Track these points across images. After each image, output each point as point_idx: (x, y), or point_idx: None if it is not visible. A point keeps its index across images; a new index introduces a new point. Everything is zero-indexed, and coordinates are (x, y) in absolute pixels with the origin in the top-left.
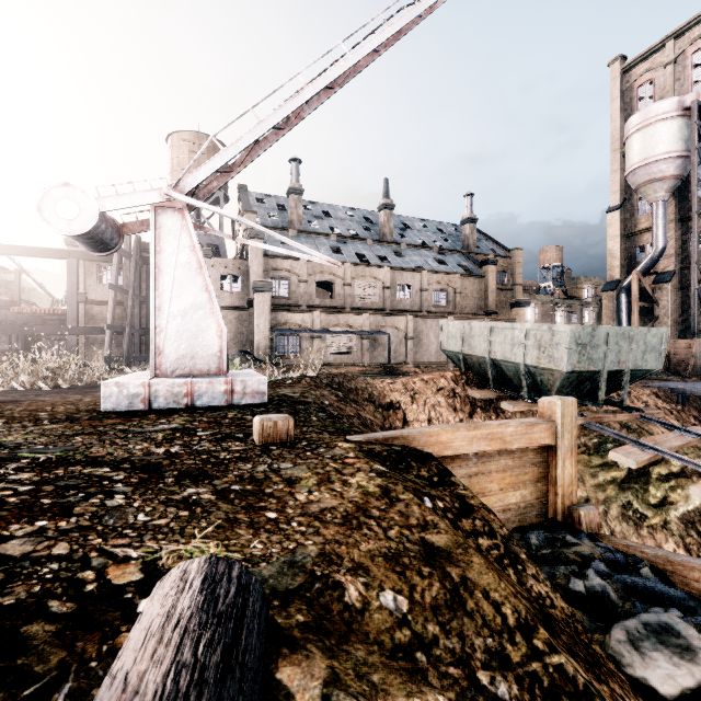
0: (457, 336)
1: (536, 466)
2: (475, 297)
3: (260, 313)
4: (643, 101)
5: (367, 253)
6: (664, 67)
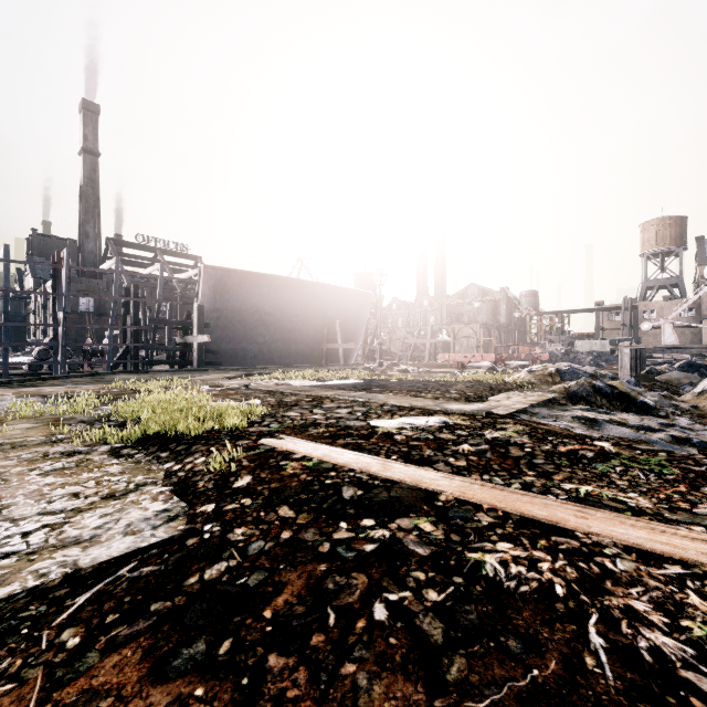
0: None
1: None
2: None
3: (706, 331)
4: None
5: None
6: None
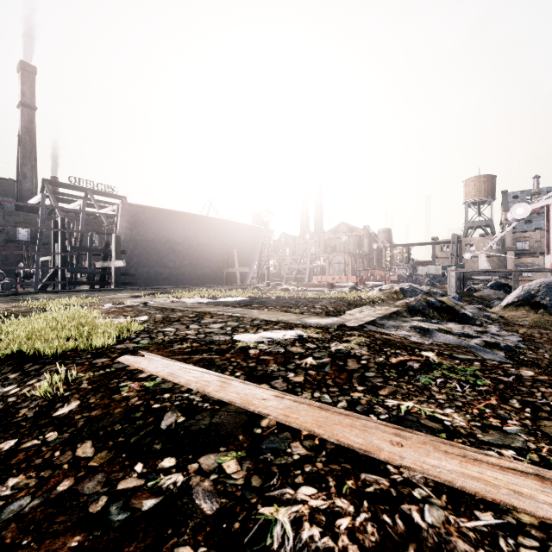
0: None
1: None
2: None
3: (509, 259)
4: None
5: None
6: None
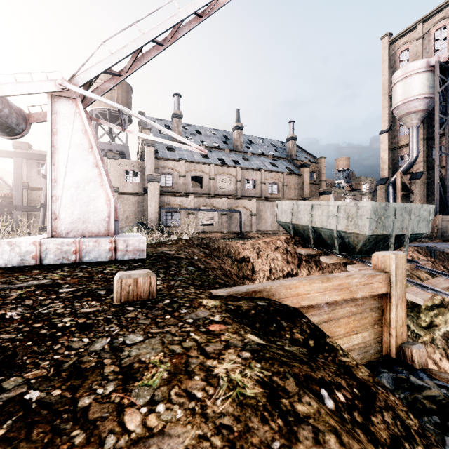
0: (288, 211)
1: (373, 310)
2: (296, 188)
3: (152, 197)
4: (403, 62)
5: (225, 158)
6: (416, 40)
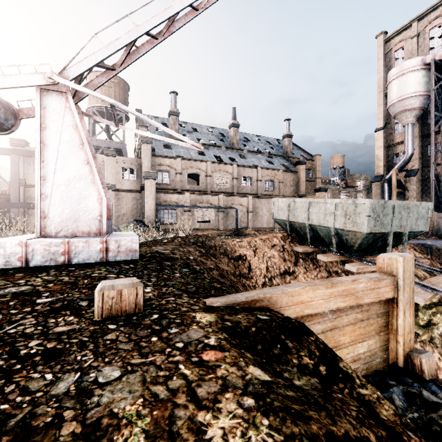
0: (284, 209)
1: (379, 316)
2: (292, 185)
3: (148, 194)
4: (398, 60)
5: (222, 155)
6: (411, 38)
